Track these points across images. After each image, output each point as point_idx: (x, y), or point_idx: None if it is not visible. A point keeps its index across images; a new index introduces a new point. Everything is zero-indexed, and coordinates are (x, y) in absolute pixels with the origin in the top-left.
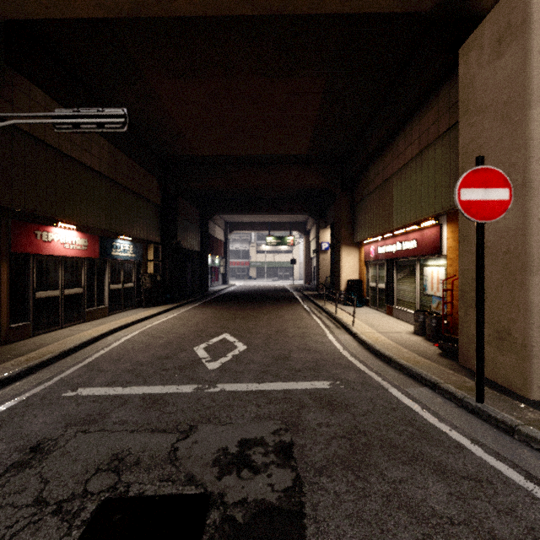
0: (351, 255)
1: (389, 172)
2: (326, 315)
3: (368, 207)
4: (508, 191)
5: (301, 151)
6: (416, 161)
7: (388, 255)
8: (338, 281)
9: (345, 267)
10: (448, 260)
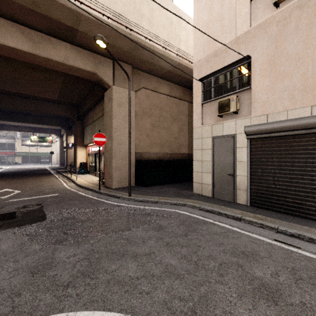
0: (82, 151)
1: (94, 119)
2: (66, 178)
3: (88, 130)
4: (105, 139)
5: (54, 98)
6: (101, 118)
7: (95, 151)
8: (76, 163)
9: (79, 156)
10: None
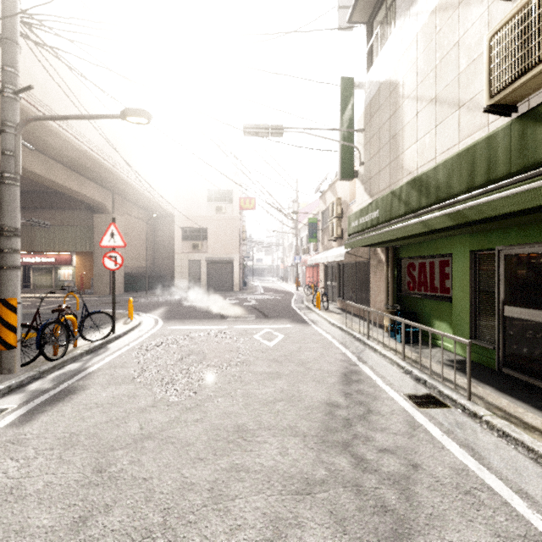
0: None
1: None
2: None
3: None
4: None
5: None
6: (58, 228)
7: (26, 263)
8: None
9: None
10: (76, 267)
